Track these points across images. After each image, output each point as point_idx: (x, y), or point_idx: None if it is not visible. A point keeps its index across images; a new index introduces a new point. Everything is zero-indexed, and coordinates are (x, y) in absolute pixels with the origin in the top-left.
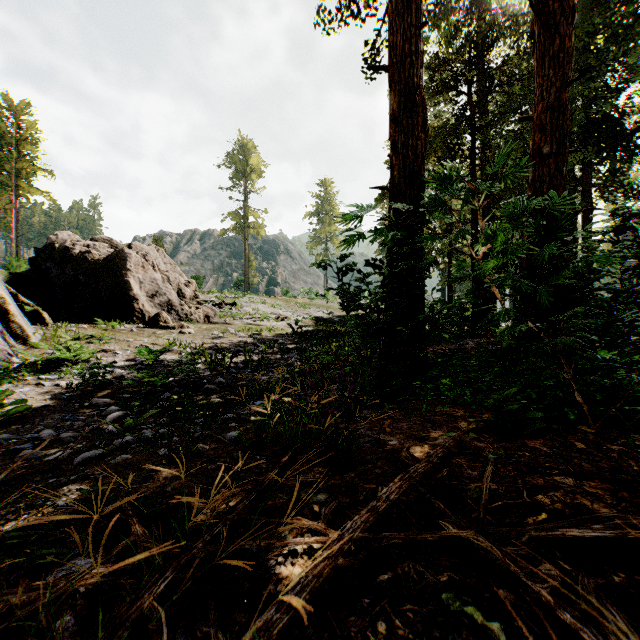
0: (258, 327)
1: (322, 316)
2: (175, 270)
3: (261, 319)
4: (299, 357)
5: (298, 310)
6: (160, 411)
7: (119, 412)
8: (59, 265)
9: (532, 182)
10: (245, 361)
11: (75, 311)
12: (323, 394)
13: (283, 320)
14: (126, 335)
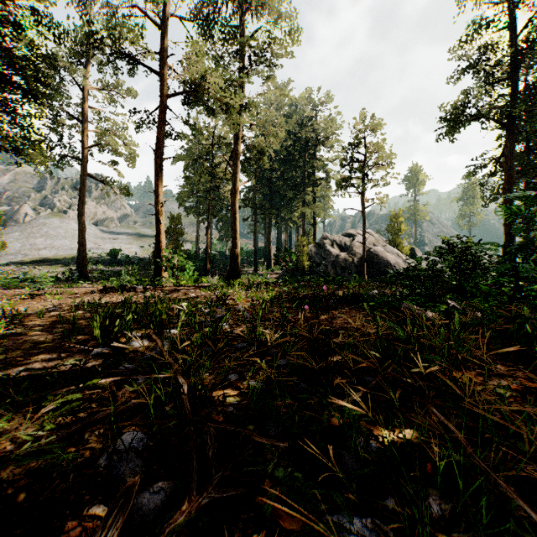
0: None
1: None
2: None
3: None
4: None
5: None
6: None
7: None
8: None
9: None
10: None
11: None
12: None
13: None
14: None
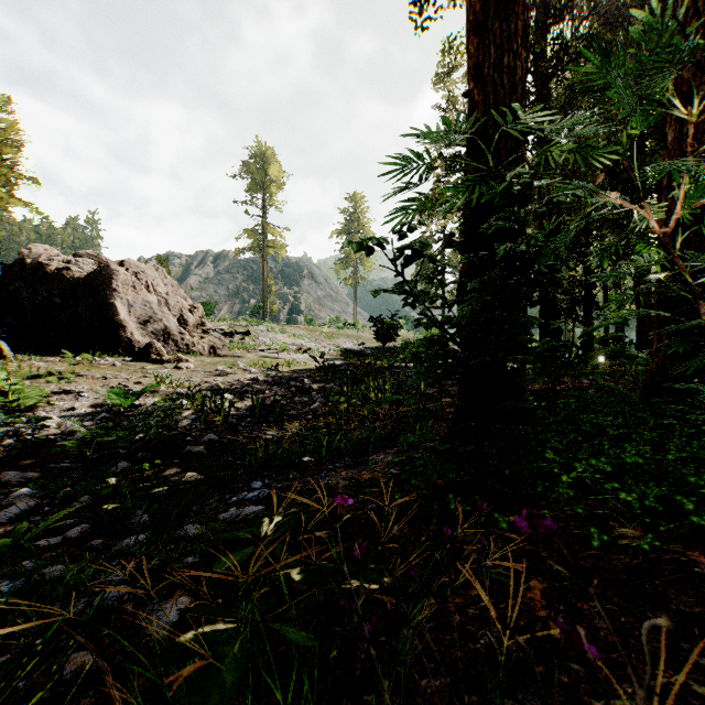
0: (275, 360)
1: (352, 348)
2: (178, 293)
3: (279, 351)
4: (325, 401)
5: (324, 341)
6: (101, 496)
7: (25, 503)
8: (31, 285)
9: (674, 144)
10: (252, 406)
11: (49, 341)
12: (364, 471)
13: (306, 352)
14: (104, 371)
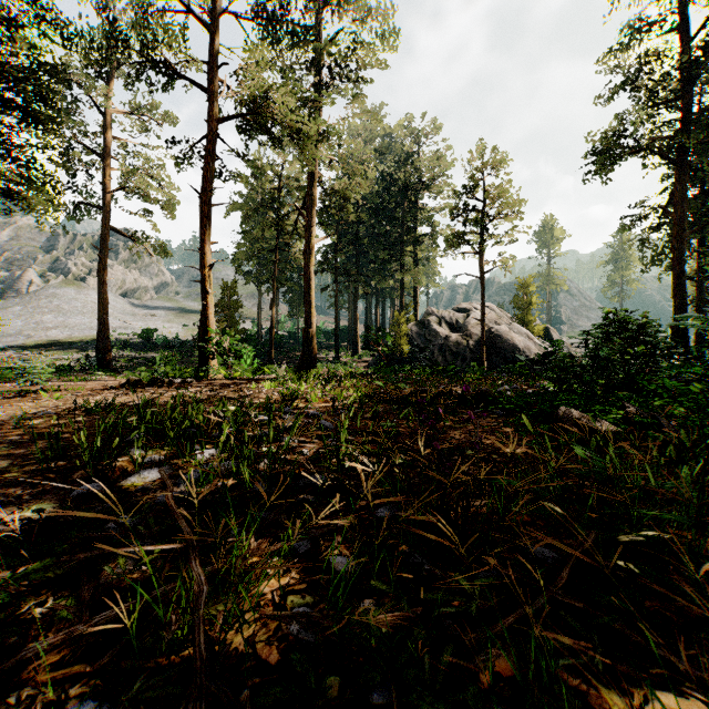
0: None
1: None
2: None
3: None
4: None
5: None
6: None
7: None
8: None
9: None
10: None
11: None
12: None
13: None
14: None
